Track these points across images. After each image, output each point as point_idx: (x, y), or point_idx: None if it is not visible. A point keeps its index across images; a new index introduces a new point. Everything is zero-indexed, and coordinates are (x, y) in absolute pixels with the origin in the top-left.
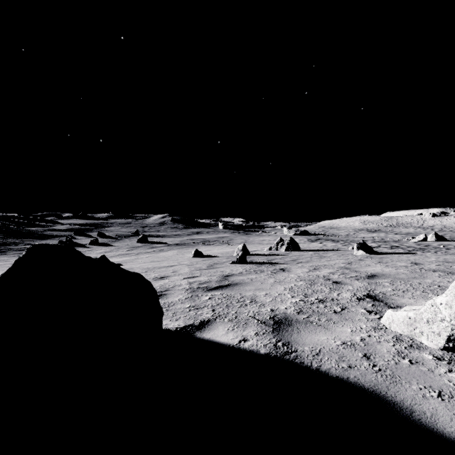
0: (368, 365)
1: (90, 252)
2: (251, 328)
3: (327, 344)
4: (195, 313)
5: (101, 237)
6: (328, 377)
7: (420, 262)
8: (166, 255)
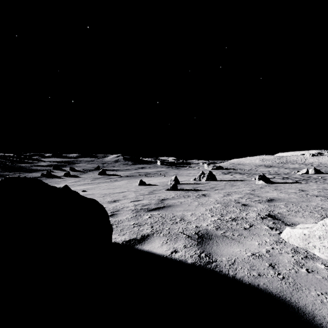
0: (274, 273)
1: (64, 181)
2: (180, 242)
3: (240, 255)
4: (138, 229)
5: (72, 171)
6: (242, 284)
7: (305, 189)
8: (118, 184)
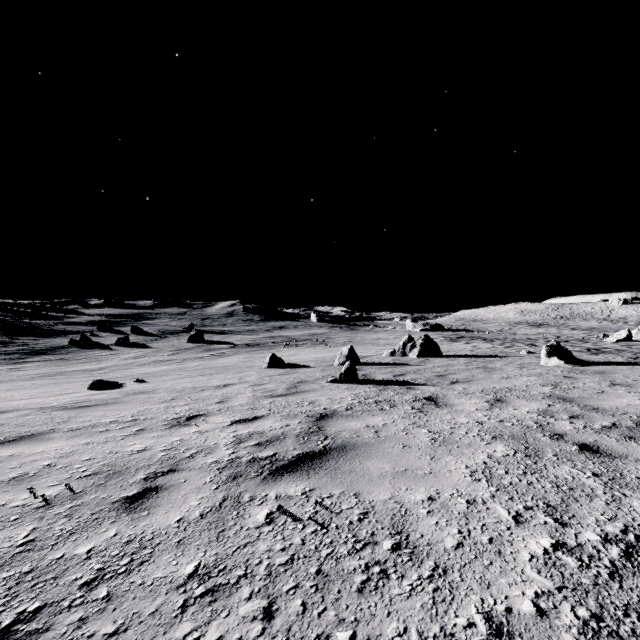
0: None
1: (113, 356)
2: None
3: None
4: None
5: (136, 334)
6: None
7: None
8: (225, 363)
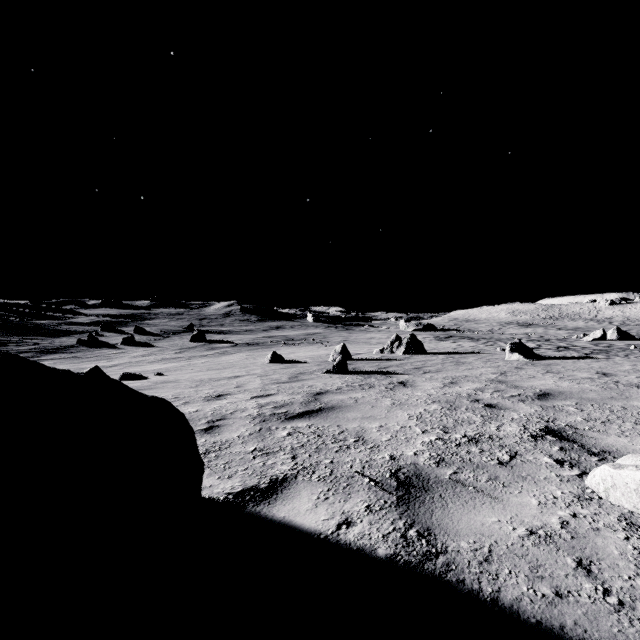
0: (594, 589)
1: (122, 355)
2: (358, 496)
3: (501, 534)
4: (263, 464)
5: (139, 334)
6: (520, 625)
7: (610, 372)
8: (230, 360)
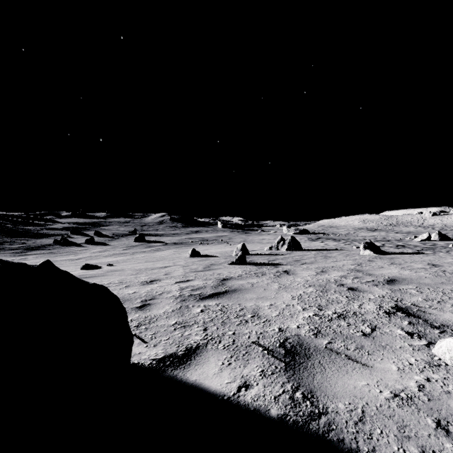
0: None
1: (85, 251)
2: (254, 362)
3: (370, 396)
4: (181, 335)
5: (98, 236)
6: None
7: (438, 264)
8: (162, 255)
